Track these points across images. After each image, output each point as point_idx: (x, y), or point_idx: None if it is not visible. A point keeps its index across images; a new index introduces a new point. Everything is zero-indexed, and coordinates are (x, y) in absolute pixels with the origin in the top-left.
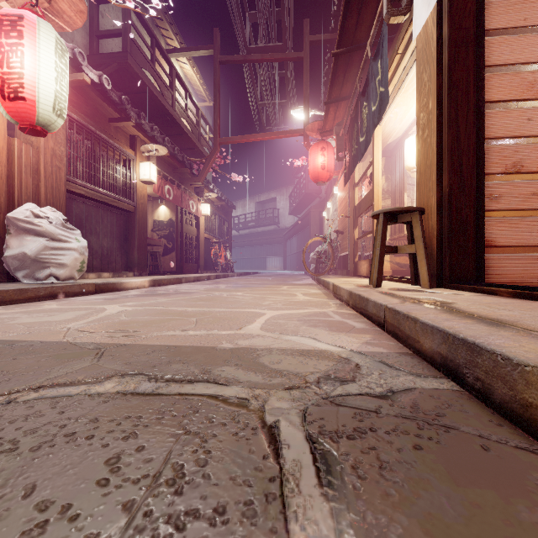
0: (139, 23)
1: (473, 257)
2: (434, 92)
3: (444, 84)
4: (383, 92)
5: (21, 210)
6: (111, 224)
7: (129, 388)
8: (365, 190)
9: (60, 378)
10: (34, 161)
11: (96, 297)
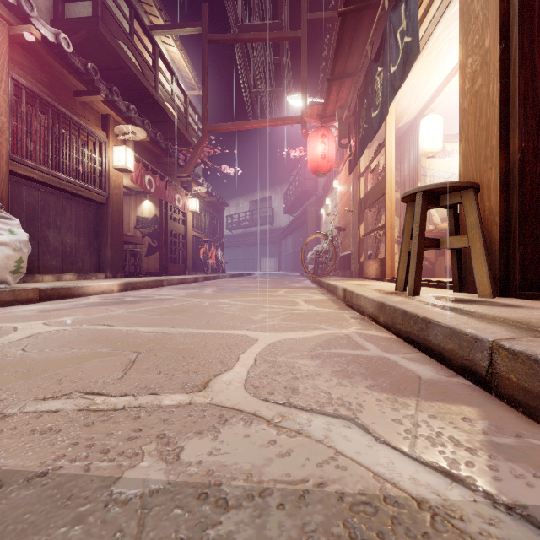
0: None
1: None
2: (495, 20)
3: (511, 7)
4: (410, 43)
5: None
6: (76, 216)
7: None
8: (371, 181)
9: None
10: None
11: (33, 306)
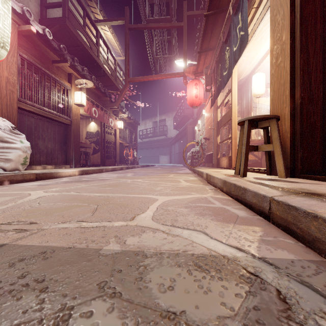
0: (76, 2)
1: (320, 153)
2: (287, 26)
3: (296, 19)
4: (243, 35)
5: None
6: (54, 132)
7: None
8: (224, 111)
9: None
10: None
11: (34, 183)
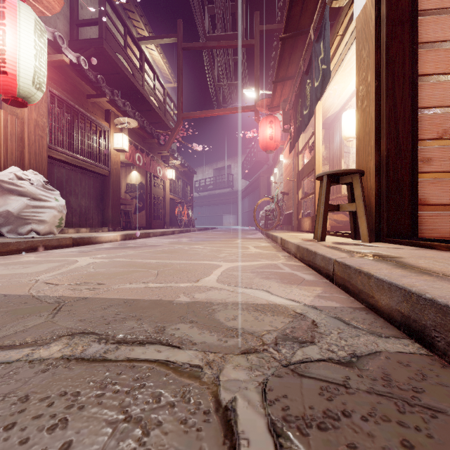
0: (114, 14)
1: (408, 214)
2: (372, 66)
3: (382, 59)
4: (325, 69)
5: (5, 173)
6: (88, 186)
7: (76, 352)
8: (307, 157)
9: (6, 339)
10: (19, 131)
11: (72, 249)
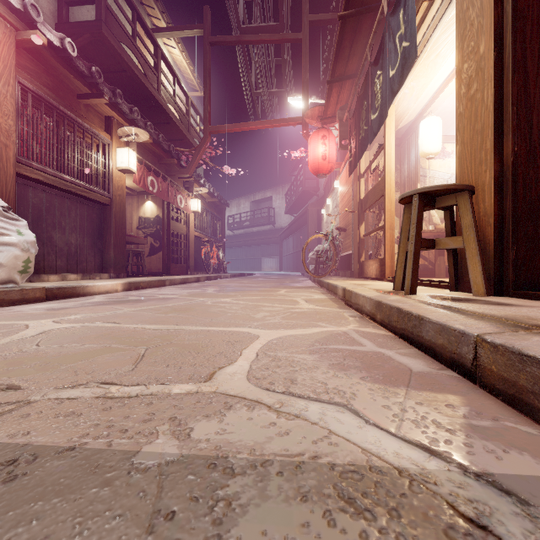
0: None
1: None
2: (489, 27)
3: (505, 15)
4: (408, 47)
5: None
6: (81, 217)
7: None
8: (371, 181)
9: None
10: None
11: (41, 305)
